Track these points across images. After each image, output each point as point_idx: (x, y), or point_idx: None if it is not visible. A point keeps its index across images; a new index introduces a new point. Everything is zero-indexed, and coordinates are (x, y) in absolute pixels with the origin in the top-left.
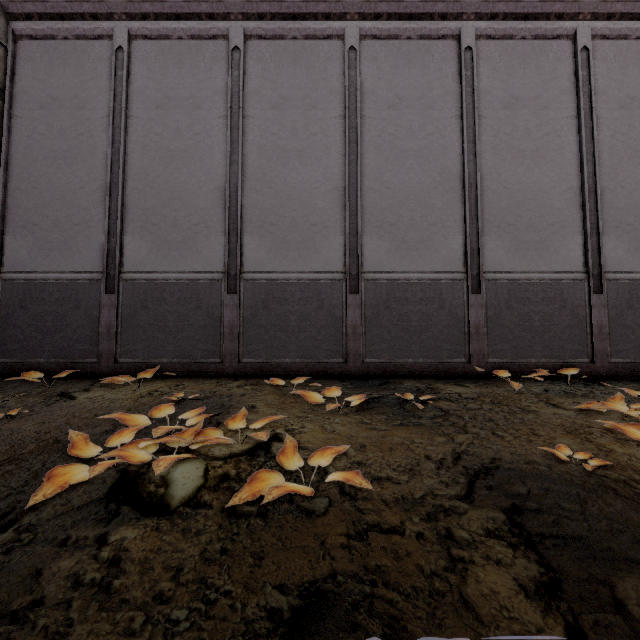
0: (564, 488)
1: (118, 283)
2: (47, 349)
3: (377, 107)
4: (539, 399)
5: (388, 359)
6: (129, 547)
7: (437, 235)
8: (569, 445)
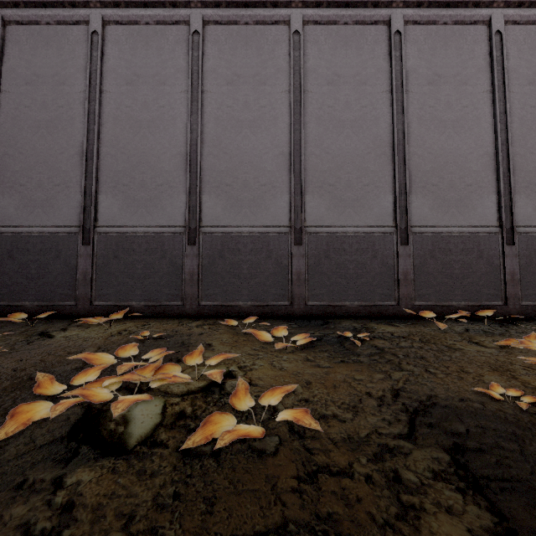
0: (500, 426)
1: (93, 236)
2: (31, 293)
3: (318, 83)
4: (462, 338)
5: (328, 302)
6: (83, 492)
7: (370, 194)
8: (497, 382)
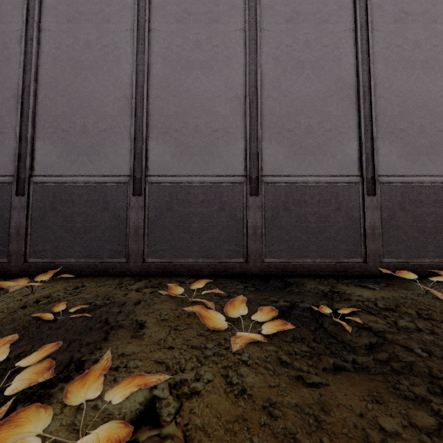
0: None
1: (28, 186)
2: None
3: (275, 21)
4: None
5: (287, 259)
6: None
7: (333, 140)
8: None
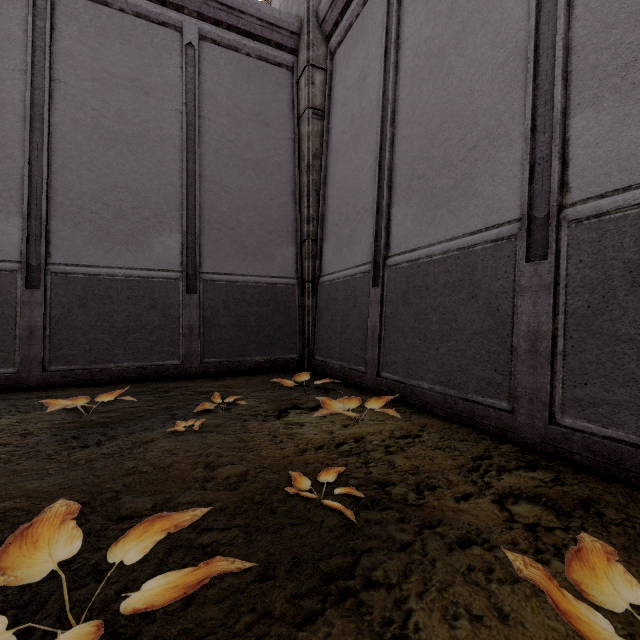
0: None
1: (383, 272)
2: (337, 350)
3: None
4: None
5: None
6: None
7: None
8: None
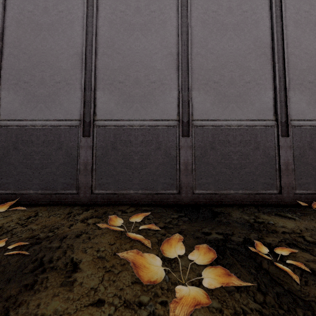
0: None
1: None
2: None
3: None
4: None
5: (214, 190)
6: None
7: (252, 90)
8: None
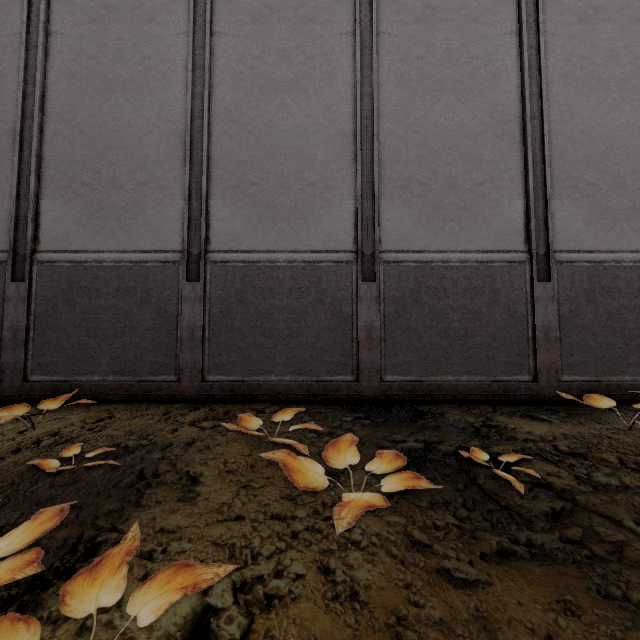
0: None
1: (30, 267)
2: None
3: (400, 20)
4: None
5: (418, 376)
6: None
7: (486, 199)
8: None
